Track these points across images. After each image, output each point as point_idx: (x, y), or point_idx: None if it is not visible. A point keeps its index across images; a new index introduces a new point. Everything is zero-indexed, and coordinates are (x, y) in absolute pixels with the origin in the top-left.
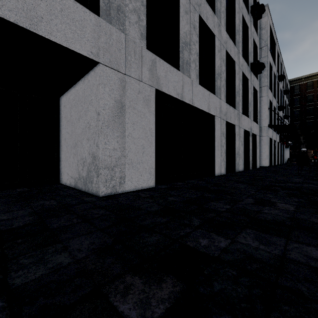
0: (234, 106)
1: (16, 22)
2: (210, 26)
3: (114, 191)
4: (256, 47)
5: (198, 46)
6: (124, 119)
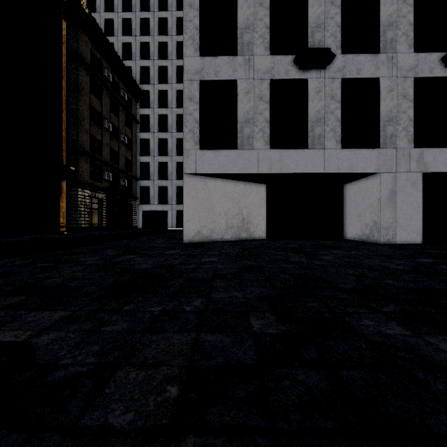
0: None
1: (346, 172)
2: None
3: (388, 242)
4: None
5: None
6: (395, 200)
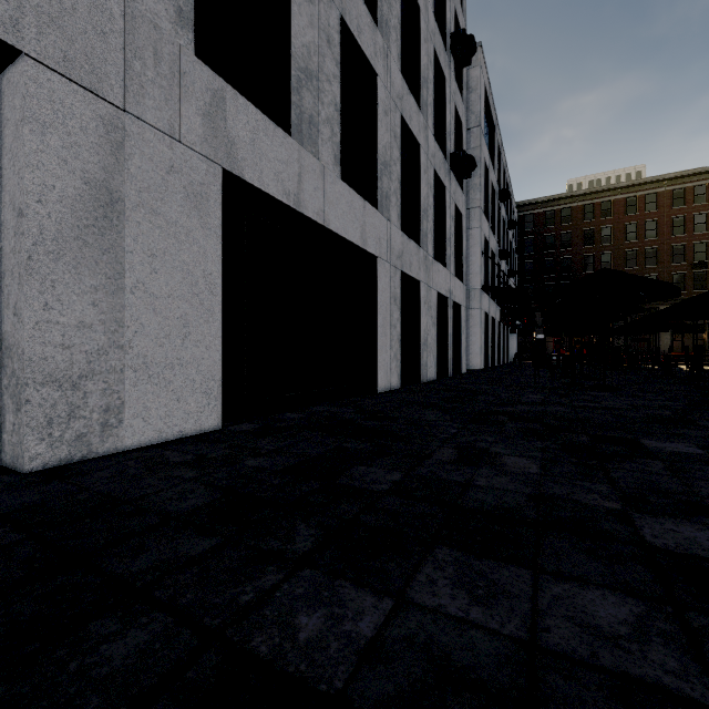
0: (419, 241)
1: None
2: (368, 50)
3: (80, 450)
4: (461, 125)
5: (339, 88)
6: (121, 241)
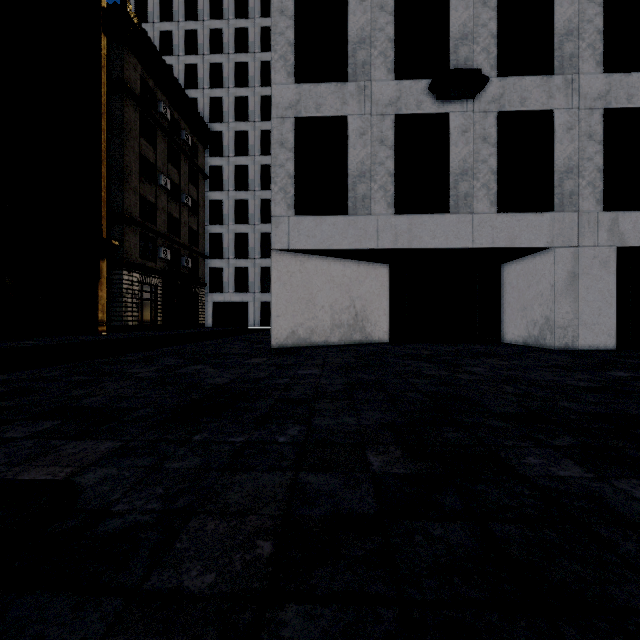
0: None
1: (504, 246)
2: None
3: (566, 347)
4: None
5: None
6: (577, 286)
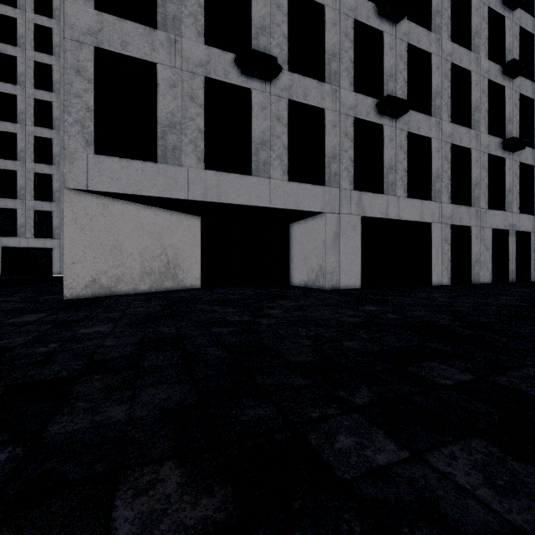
0: (470, 203)
1: (293, 208)
2: (424, 132)
3: (332, 287)
4: (531, 99)
5: (406, 162)
6: (339, 243)
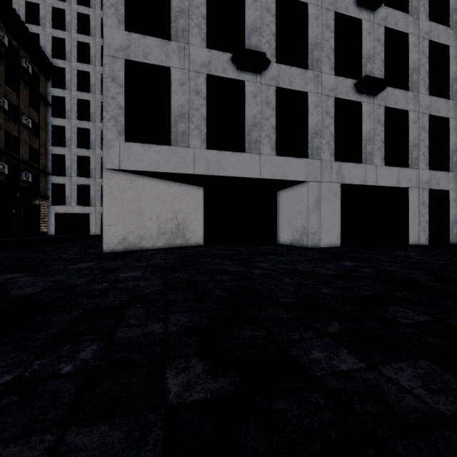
0: (448, 168)
1: (280, 178)
2: (401, 106)
3: (315, 246)
4: None
5: (383, 134)
6: (320, 207)
